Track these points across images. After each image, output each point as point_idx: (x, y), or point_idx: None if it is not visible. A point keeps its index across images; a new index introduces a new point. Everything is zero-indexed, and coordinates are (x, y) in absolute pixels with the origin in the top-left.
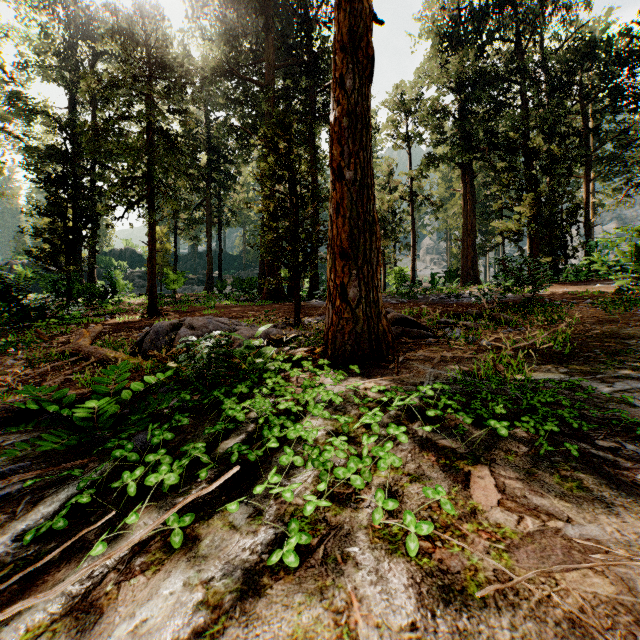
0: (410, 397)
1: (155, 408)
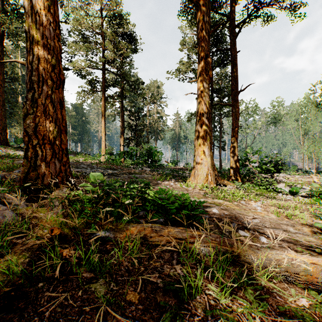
0: (135, 185)
1: (161, 206)
